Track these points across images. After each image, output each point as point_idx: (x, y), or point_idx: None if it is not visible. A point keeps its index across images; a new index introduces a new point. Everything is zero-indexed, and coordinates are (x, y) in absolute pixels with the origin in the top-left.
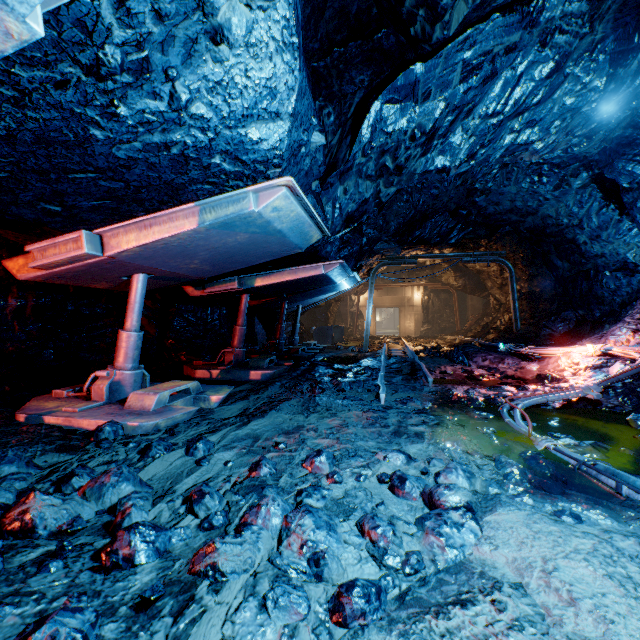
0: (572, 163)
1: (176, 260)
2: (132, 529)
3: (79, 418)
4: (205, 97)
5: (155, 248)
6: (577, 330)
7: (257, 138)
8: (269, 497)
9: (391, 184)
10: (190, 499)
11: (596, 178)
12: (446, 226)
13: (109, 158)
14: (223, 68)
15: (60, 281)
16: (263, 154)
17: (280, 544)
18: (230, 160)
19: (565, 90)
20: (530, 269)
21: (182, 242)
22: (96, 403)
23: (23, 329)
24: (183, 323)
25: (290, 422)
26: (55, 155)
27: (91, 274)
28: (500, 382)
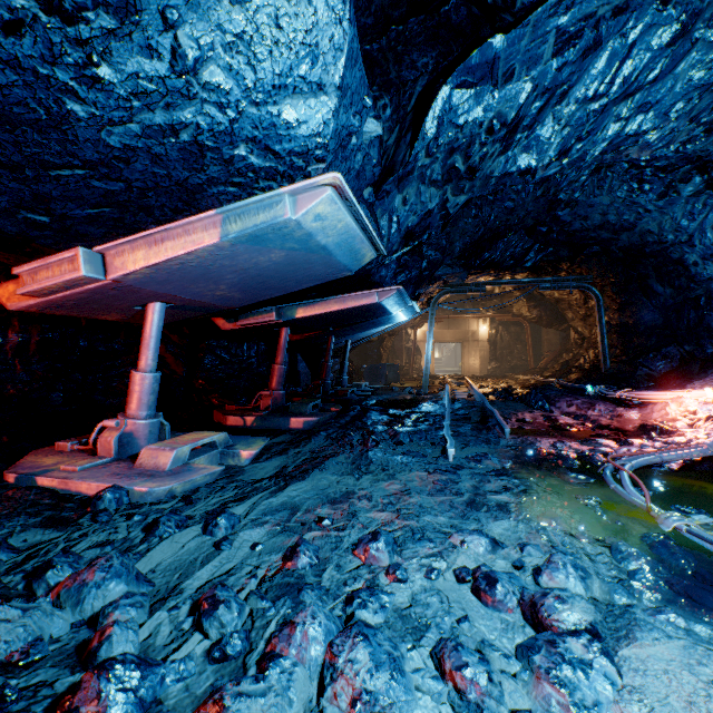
0: (682, 165)
1: (198, 285)
2: (104, 671)
3: (77, 480)
4: (221, 57)
5: (169, 269)
6: (682, 369)
7: (293, 120)
8: (307, 611)
9: (461, 191)
10: (199, 608)
11: (712, 183)
12: (521, 246)
13: (99, 147)
14: (244, 13)
15: (60, 312)
16: (302, 142)
17: (321, 694)
18: (259, 151)
19: (692, 61)
20: (622, 297)
21: (202, 261)
22: (102, 460)
23: (26, 369)
24: (215, 361)
25: (337, 486)
26: (26, 142)
27: (96, 303)
28: (593, 434)
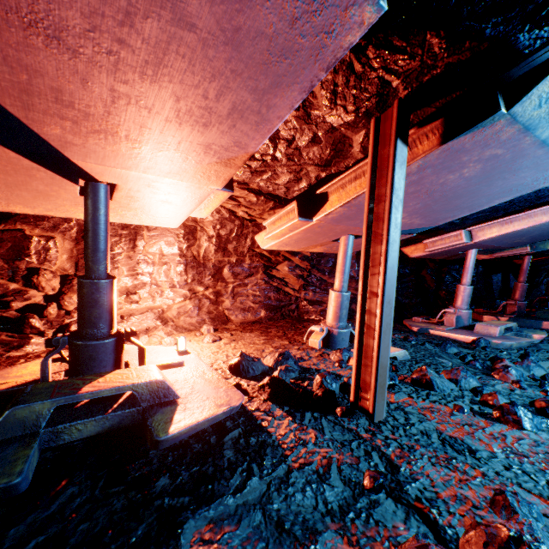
0: None
1: (510, 239)
2: None
3: (453, 333)
4: None
5: (507, 234)
6: None
7: None
8: None
9: None
10: None
11: None
12: None
13: None
14: None
15: (425, 257)
16: None
17: None
18: None
19: None
20: None
21: (530, 229)
22: (451, 327)
23: None
24: (450, 279)
25: None
26: None
27: (447, 252)
28: None
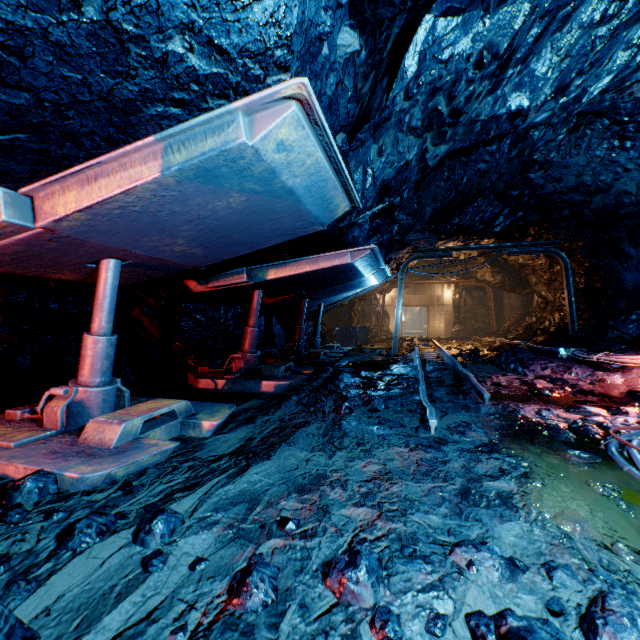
0: None
1: (151, 238)
2: None
3: (4, 461)
4: None
5: (109, 215)
6: None
7: None
8: None
9: (442, 139)
10: None
11: None
12: (491, 211)
13: None
14: None
15: (2, 268)
16: (256, 35)
17: None
18: (200, 47)
19: None
20: (591, 260)
21: (147, 205)
22: (44, 433)
23: None
24: (192, 323)
25: (306, 467)
26: None
27: (39, 258)
28: (577, 400)
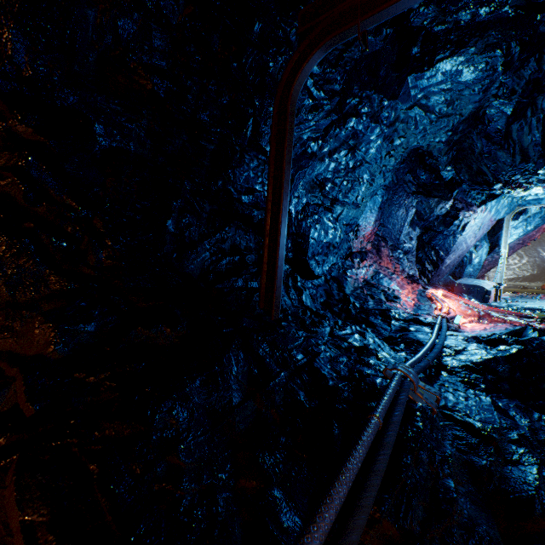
0: None
1: None
2: None
3: None
4: None
5: None
6: None
7: None
8: None
9: None
10: None
11: None
12: None
13: None
14: None
15: None
16: None
17: None
18: None
19: None
20: None
21: None
22: None
23: None
24: None
25: None
26: None
27: None
28: None
